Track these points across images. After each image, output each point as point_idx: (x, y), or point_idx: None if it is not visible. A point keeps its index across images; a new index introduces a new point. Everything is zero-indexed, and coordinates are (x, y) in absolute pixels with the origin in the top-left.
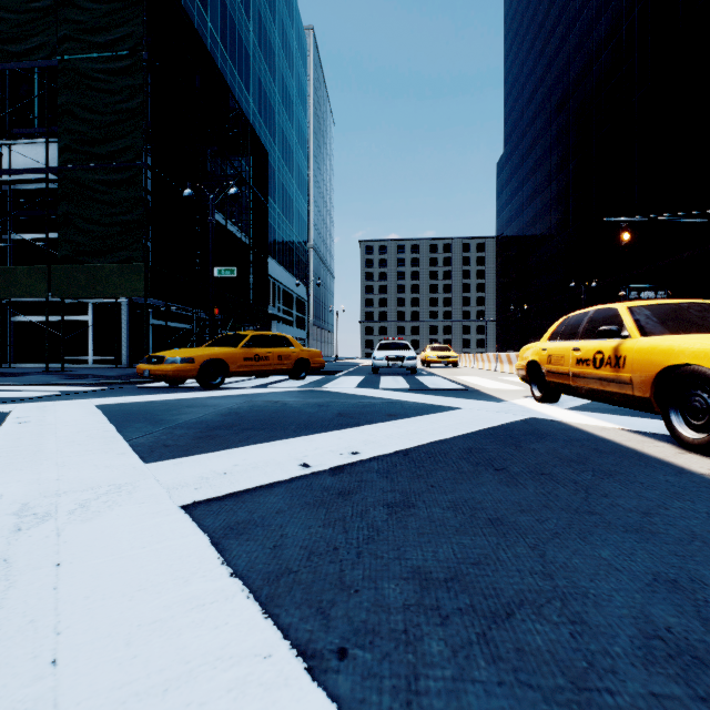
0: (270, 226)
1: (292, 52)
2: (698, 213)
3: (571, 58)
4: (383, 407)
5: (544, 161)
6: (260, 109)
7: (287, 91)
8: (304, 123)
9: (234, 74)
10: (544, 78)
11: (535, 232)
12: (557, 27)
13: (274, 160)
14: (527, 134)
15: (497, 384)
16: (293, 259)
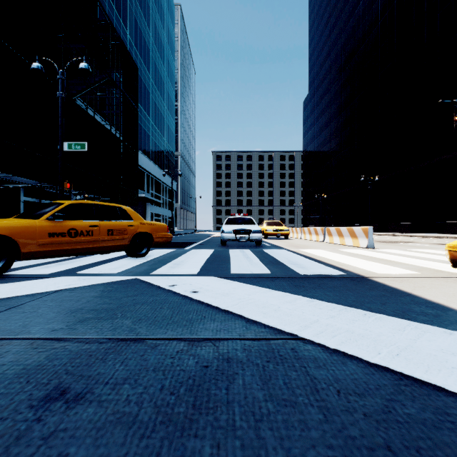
0: (144, 132)
1: (163, 9)
2: (452, 128)
3: (356, 26)
4: (259, 415)
5: (336, 97)
6: (136, 42)
7: (159, 36)
8: (172, 64)
9: (112, 8)
10: (336, 41)
11: (330, 146)
12: (346, 6)
13: (148, 84)
14: (325, 80)
15: (365, 262)
16: (164, 159)
